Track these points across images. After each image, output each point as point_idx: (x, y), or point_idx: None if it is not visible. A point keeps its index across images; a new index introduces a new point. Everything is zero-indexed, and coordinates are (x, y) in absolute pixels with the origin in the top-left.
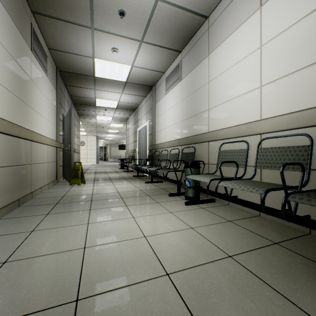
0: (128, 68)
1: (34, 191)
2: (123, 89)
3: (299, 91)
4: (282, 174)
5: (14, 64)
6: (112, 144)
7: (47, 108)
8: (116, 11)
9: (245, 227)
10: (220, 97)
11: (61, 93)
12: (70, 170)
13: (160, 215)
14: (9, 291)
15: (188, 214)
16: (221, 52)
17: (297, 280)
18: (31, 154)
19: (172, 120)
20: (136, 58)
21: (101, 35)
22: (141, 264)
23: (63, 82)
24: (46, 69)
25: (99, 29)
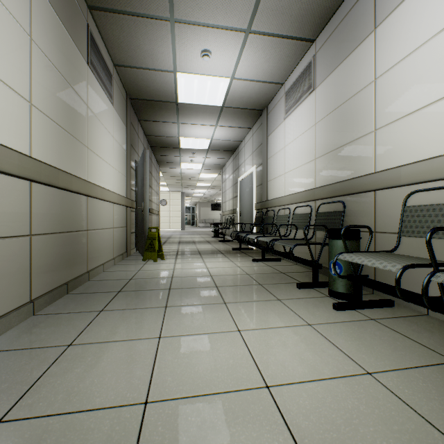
0: (225, 83)
1: (92, 270)
2: (218, 118)
3: None
4: None
5: (59, 80)
6: (203, 203)
7: (112, 150)
8: None
9: None
10: (405, 102)
11: (134, 130)
12: (144, 239)
13: (290, 330)
14: None
15: (348, 331)
16: (407, 14)
17: None
18: (88, 215)
19: (296, 159)
20: (237, 64)
21: (185, 30)
22: None
23: (137, 116)
24: (111, 95)
25: (183, 20)
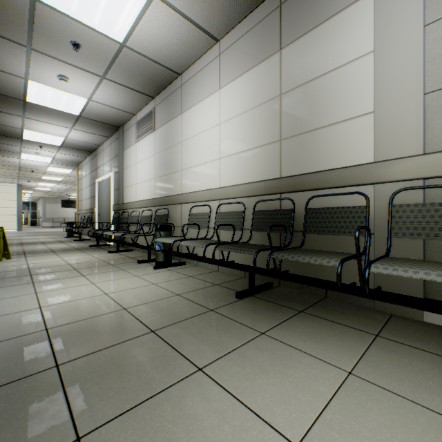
0: (83, 101)
1: None
2: (74, 123)
3: (240, 169)
4: (216, 232)
5: None
6: (50, 199)
7: None
8: (68, 41)
9: (201, 279)
10: (192, 160)
11: None
12: None
13: (125, 279)
14: None
15: (155, 275)
16: (192, 116)
17: (215, 298)
18: None
19: (144, 175)
20: (95, 92)
21: (43, 58)
22: (103, 308)
23: None
24: None
25: (41, 51)
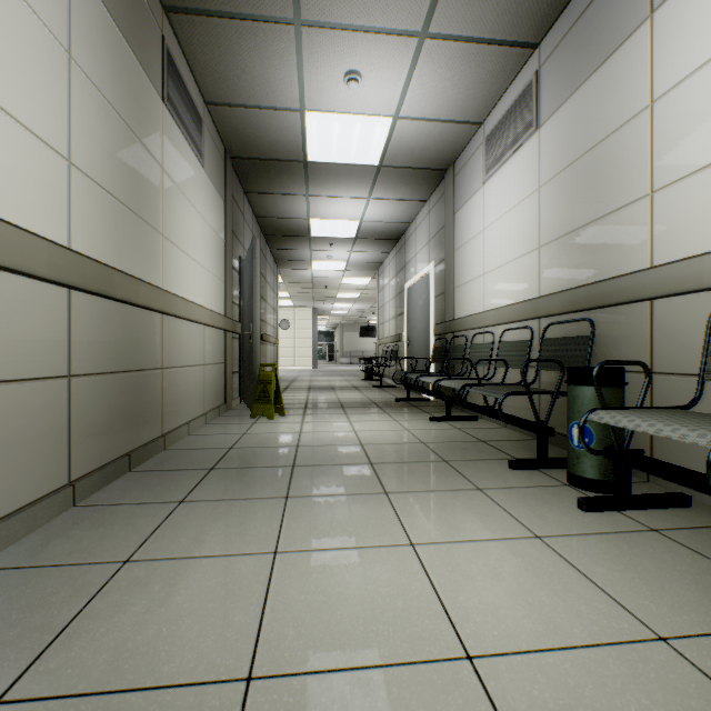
0: (384, 126)
1: (169, 433)
2: (372, 186)
3: None
4: None
5: (116, 126)
6: (347, 326)
7: (202, 240)
8: None
9: None
10: None
11: (237, 209)
12: (253, 383)
13: (503, 546)
14: None
15: (610, 553)
16: None
17: None
18: (164, 344)
19: (505, 250)
20: (405, 92)
21: (319, 39)
22: None
23: (242, 186)
24: (200, 151)
25: (315, 21)
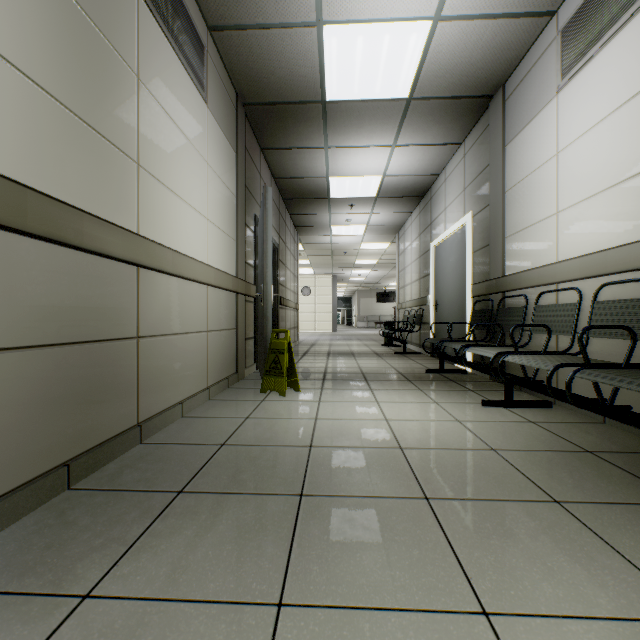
0: (420, 35)
1: (150, 419)
2: (398, 129)
3: None
4: None
5: None
6: (363, 292)
7: (204, 186)
8: None
9: None
10: None
11: (252, 164)
12: (263, 352)
13: None
14: None
15: None
16: None
17: None
18: (141, 306)
19: (602, 171)
20: None
21: None
22: None
23: (257, 142)
24: (201, 82)
25: None
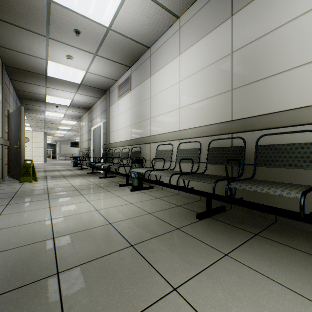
0: (82, 73)
1: None
2: (77, 89)
3: (197, 115)
4: (179, 165)
5: None
6: (63, 141)
7: None
8: (72, 29)
9: (166, 200)
10: (158, 110)
11: (7, 87)
12: (20, 168)
13: (110, 198)
14: (3, 241)
15: (131, 196)
16: (158, 77)
17: (179, 218)
18: None
19: (123, 123)
20: (90, 66)
21: (56, 43)
22: (94, 222)
23: (9, 76)
24: None
25: (55, 39)
